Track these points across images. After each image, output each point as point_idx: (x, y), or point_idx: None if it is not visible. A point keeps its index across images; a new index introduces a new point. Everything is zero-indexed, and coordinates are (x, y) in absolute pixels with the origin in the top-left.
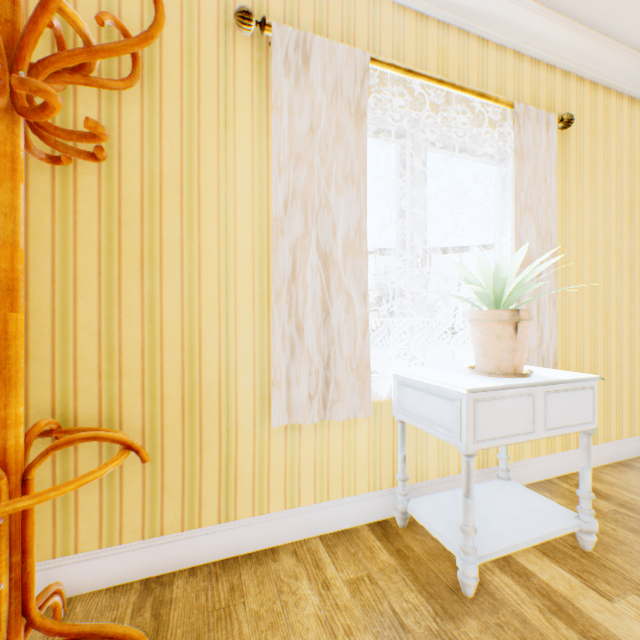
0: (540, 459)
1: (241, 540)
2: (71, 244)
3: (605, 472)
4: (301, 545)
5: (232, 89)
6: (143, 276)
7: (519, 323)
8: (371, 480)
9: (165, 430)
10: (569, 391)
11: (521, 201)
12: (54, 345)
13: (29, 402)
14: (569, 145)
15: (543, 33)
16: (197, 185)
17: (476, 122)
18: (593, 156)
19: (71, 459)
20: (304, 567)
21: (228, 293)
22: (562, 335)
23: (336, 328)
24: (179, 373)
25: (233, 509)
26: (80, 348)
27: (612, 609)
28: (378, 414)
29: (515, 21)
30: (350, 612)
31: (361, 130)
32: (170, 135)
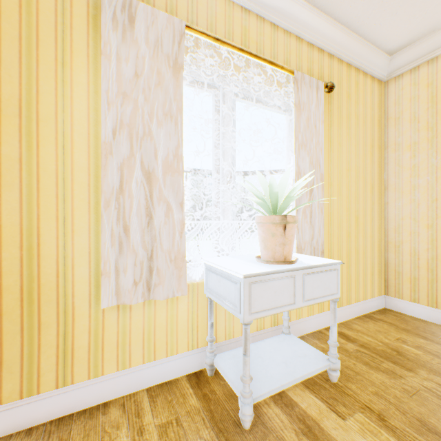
0: (314, 317)
1: (77, 400)
2: None
3: (355, 322)
4: (130, 398)
5: (69, 36)
6: None
7: (287, 225)
8: (190, 342)
9: (4, 316)
10: (321, 272)
11: (299, 140)
12: None
13: None
14: (333, 104)
15: (315, 26)
16: (36, 112)
17: (270, 82)
18: (349, 113)
19: None
20: (127, 417)
21: (66, 201)
22: (329, 232)
23: (158, 229)
24: (18, 267)
25: (70, 375)
26: None
27: (344, 426)
28: (196, 292)
29: (296, 15)
30: None
31: (179, 79)
32: (9, 68)
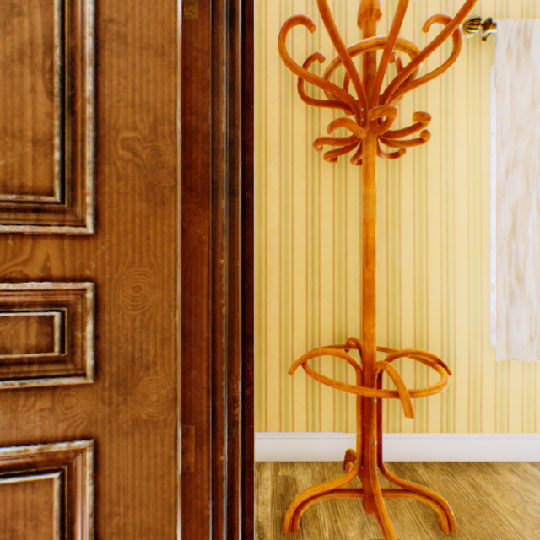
0: None
1: (458, 449)
2: (343, 218)
3: None
4: (514, 466)
5: (450, 84)
6: (387, 238)
7: None
8: None
9: None
10: None
11: None
12: (333, 287)
13: (320, 325)
14: None
15: None
16: (424, 166)
17: None
18: None
19: (343, 366)
20: (532, 485)
21: (447, 249)
22: None
23: None
24: (411, 311)
25: (451, 423)
26: (348, 290)
27: None
28: None
29: None
30: None
31: None
32: None
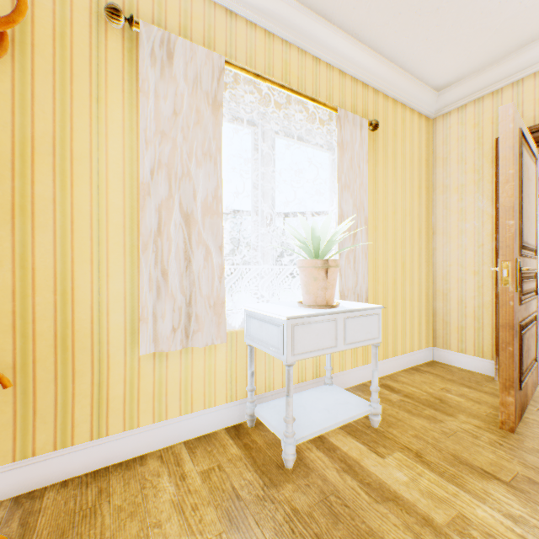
0: (358, 369)
1: (113, 452)
2: None
3: (401, 375)
4: (167, 450)
5: (104, 71)
6: (14, 227)
7: (329, 269)
8: (229, 393)
9: (37, 363)
10: (362, 317)
11: (342, 181)
12: None
13: None
14: (378, 142)
15: (359, 60)
16: (70, 150)
17: (311, 119)
18: (395, 152)
19: None
20: (167, 466)
21: (100, 244)
22: (373, 279)
23: (197, 273)
24: (52, 313)
25: (105, 427)
26: None
27: (383, 463)
28: (234, 341)
29: (339, 48)
30: (199, 494)
31: (218, 117)
32: (42, 104)
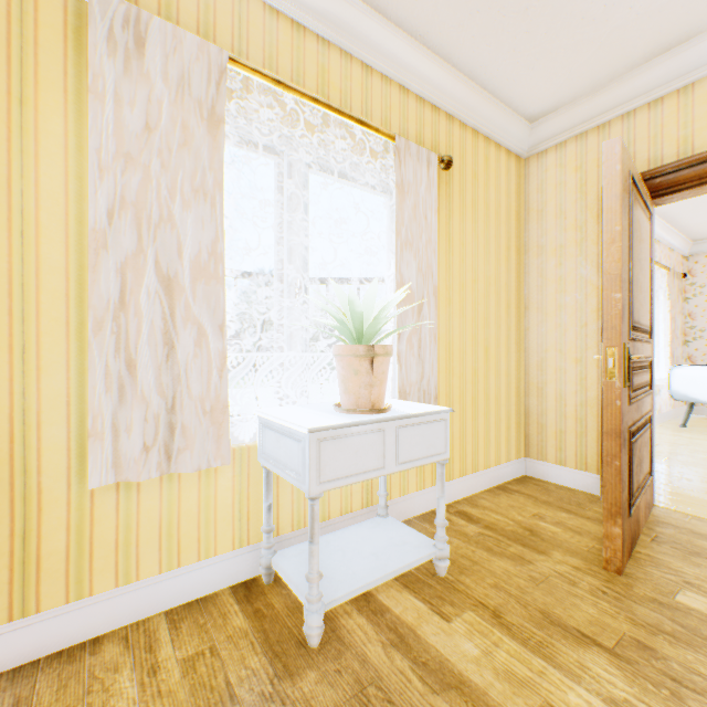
0: (426, 491)
1: (47, 637)
2: None
3: (483, 497)
4: (138, 627)
5: (33, 57)
6: None
7: (376, 358)
8: (237, 536)
9: None
10: (422, 424)
11: (403, 236)
12: None
13: None
14: (453, 186)
15: (426, 73)
16: None
17: (360, 150)
18: (475, 200)
19: None
20: (132, 654)
21: (26, 321)
22: (447, 369)
23: (183, 365)
24: None
25: (35, 599)
26: None
27: (448, 629)
28: (246, 461)
29: (399, 55)
30: (174, 697)
31: (217, 138)
32: None
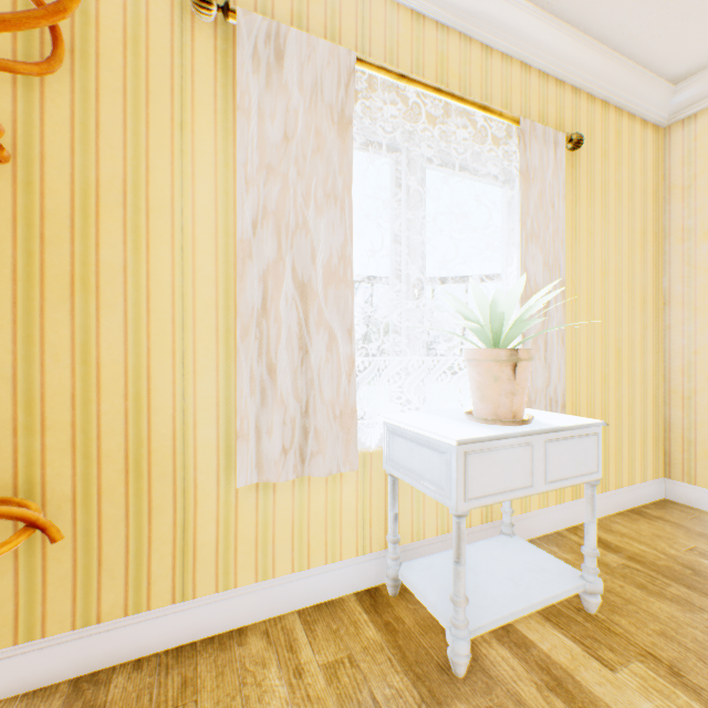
0: (549, 510)
1: (201, 622)
2: None
3: (616, 521)
4: (275, 623)
5: (190, 85)
6: (74, 307)
7: (518, 364)
8: (360, 542)
9: (103, 495)
10: (572, 439)
11: (527, 227)
12: None
13: None
14: (580, 168)
15: (551, 44)
16: (145, 198)
17: (479, 138)
18: (605, 181)
19: None
20: (275, 651)
21: (185, 328)
22: (572, 374)
23: (316, 369)
24: (122, 425)
25: (191, 585)
26: None
27: (614, 680)
28: (368, 466)
29: (521, 29)
30: (323, 704)
31: (346, 141)
32: (110, 136)
